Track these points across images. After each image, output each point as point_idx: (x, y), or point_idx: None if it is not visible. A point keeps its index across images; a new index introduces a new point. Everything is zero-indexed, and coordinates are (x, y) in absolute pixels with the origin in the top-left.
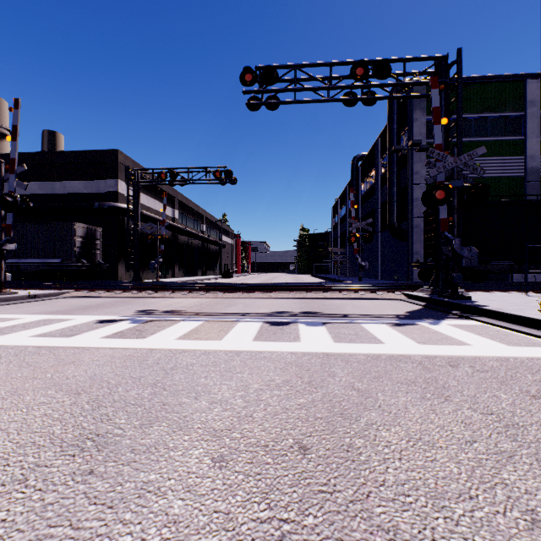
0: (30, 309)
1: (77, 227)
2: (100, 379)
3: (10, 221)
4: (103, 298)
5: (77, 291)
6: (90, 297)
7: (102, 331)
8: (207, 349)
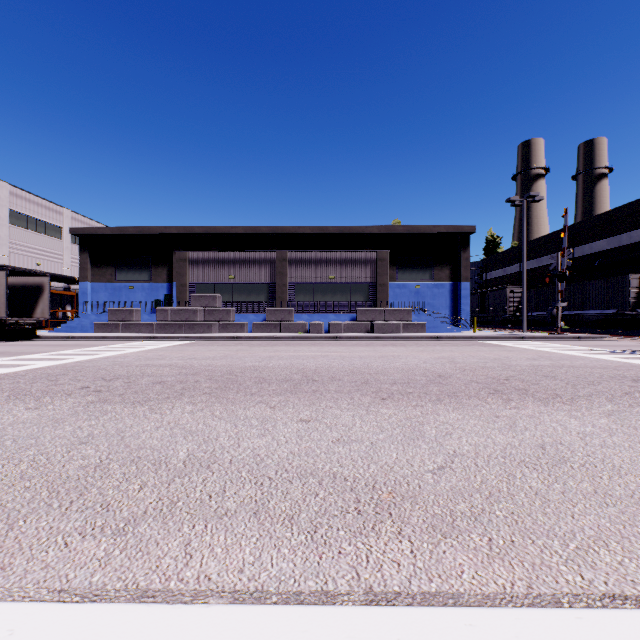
0: (566, 343)
1: (631, 279)
2: (550, 356)
3: (562, 288)
4: (630, 343)
5: (615, 337)
6: (621, 342)
7: (580, 351)
8: (610, 359)
